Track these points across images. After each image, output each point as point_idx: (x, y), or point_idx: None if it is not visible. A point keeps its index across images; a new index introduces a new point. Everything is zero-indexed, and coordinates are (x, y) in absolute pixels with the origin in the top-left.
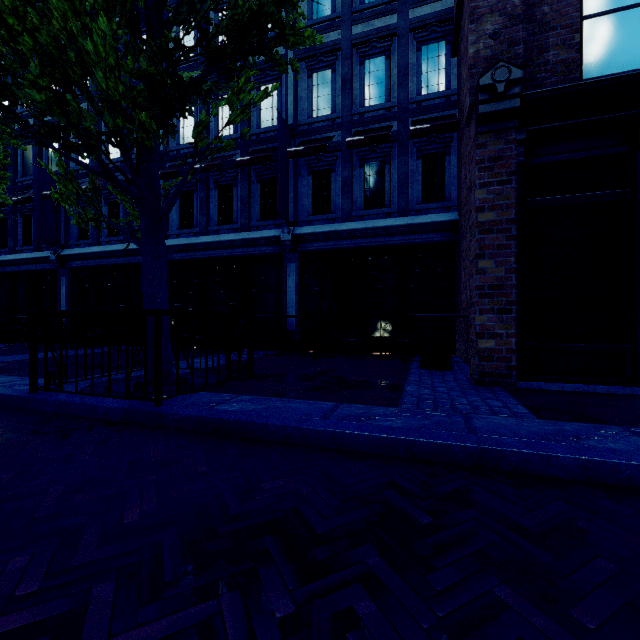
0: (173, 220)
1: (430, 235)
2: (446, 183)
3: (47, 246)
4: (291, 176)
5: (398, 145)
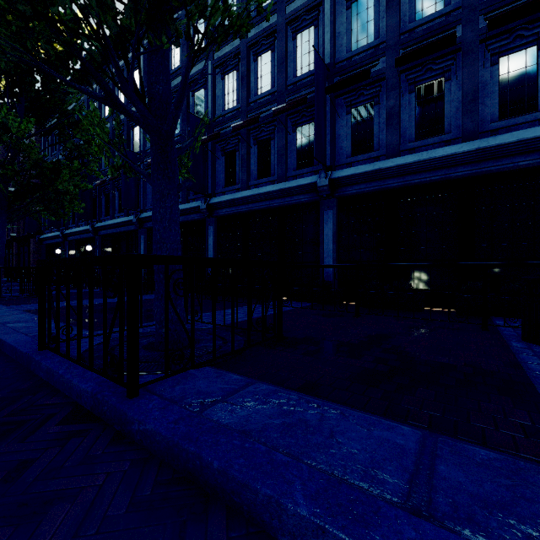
0: (219, 180)
1: (514, 159)
2: (539, 87)
3: (132, 212)
4: (328, 118)
5: (463, 53)
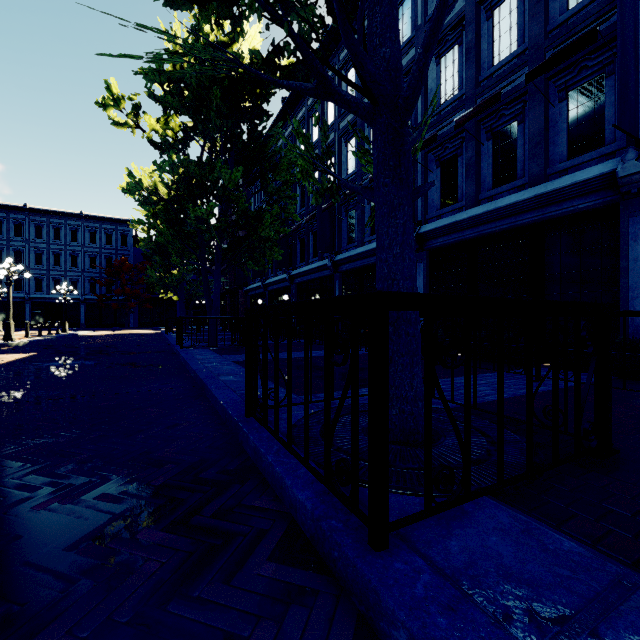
0: (432, 200)
1: None
2: None
3: (327, 255)
4: None
5: None
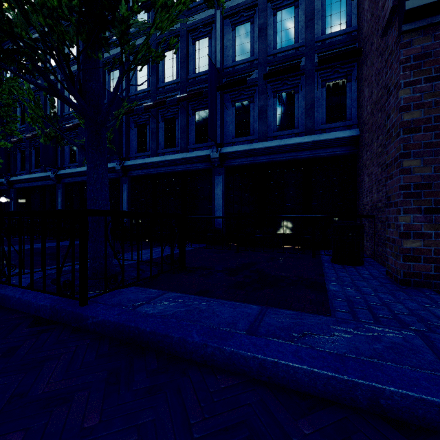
0: (132, 146)
1: (333, 149)
2: (347, 105)
3: (50, 168)
4: (219, 108)
5: (305, 77)
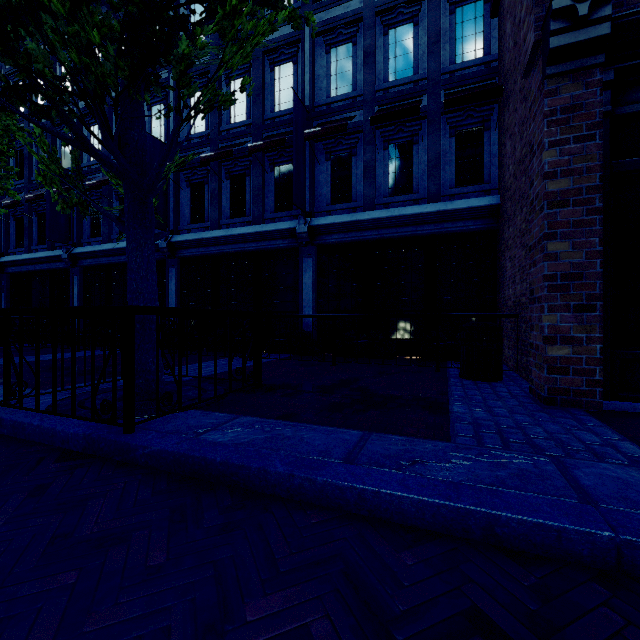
0: (184, 214)
1: (466, 223)
2: (484, 163)
3: (60, 245)
4: (308, 162)
5: (428, 122)
